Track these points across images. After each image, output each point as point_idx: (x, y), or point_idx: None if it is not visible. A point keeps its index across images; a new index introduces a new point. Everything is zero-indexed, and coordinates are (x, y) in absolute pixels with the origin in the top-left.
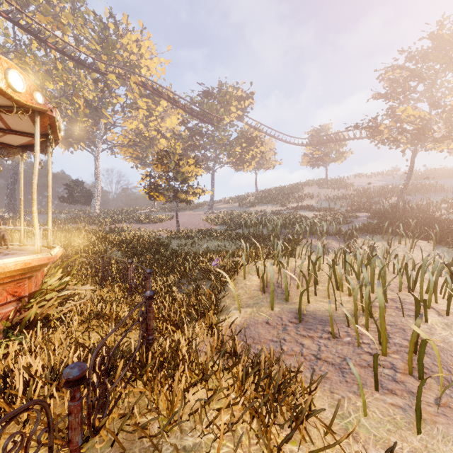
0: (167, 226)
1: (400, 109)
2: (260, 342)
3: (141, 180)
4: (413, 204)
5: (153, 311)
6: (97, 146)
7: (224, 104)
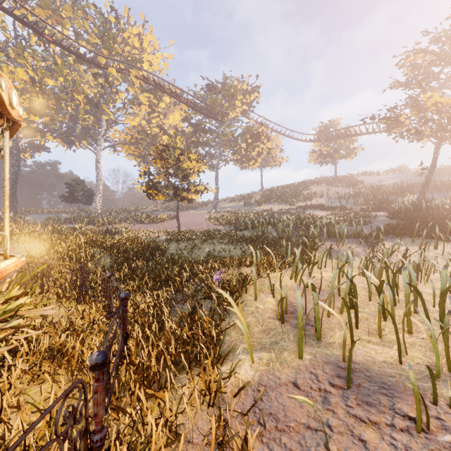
0: (168, 227)
1: (426, 96)
2: (289, 428)
3: (139, 177)
4: (435, 203)
5: (132, 349)
6: (98, 144)
7: (229, 98)
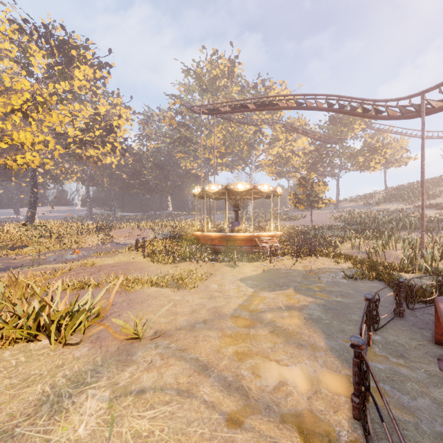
0: (302, 223)
1: None
2: None
3: (289, 197)
4: None
5: None
6: (251, 169)
7: (348, 124)
